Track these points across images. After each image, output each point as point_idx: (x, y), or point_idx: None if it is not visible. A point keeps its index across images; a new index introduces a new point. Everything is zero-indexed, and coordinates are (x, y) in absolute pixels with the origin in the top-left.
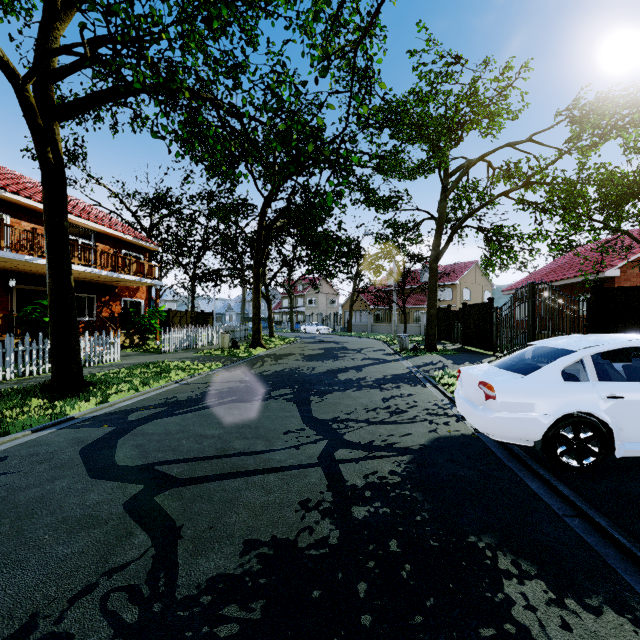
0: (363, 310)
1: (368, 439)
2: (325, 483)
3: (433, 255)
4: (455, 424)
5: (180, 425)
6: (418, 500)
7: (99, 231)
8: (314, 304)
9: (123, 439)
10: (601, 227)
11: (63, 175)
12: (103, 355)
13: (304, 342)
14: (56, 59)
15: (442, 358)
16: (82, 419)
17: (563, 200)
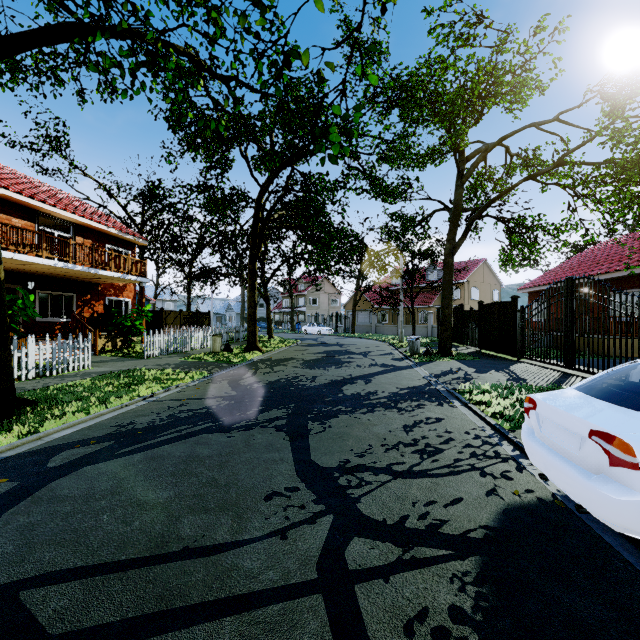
0: (366, 310)
1: (397, 513)
2: None
3: (448, 248)
4: (519, 476)
5: (115, 478)
6: None
7: (79, 223)
8: (315, 304)
9: (12, 511)
10: None
11: None
12: (69, 362)
13: (304, 344)
14: None
15: (461, 365)
16: None
17: (627, 171)
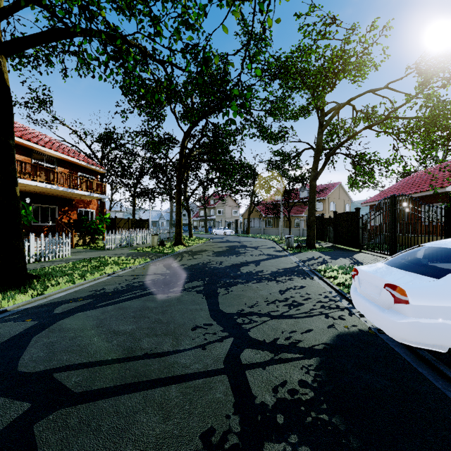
0: (257, 218)
1: (272, 336)
2: (231, 400)
3: (312, 175)
4: (349, 318)
5: (98, 319)
6: (340, 431)
7: (60, 158)
8: (222, 214)
9: (38, 336)
10: None
11: (9, 101)
12: (56, 252)
13: (214, 241)
14: (2, 2)
15: (321, 254)
16: (13, 312)
17: (427, 125)
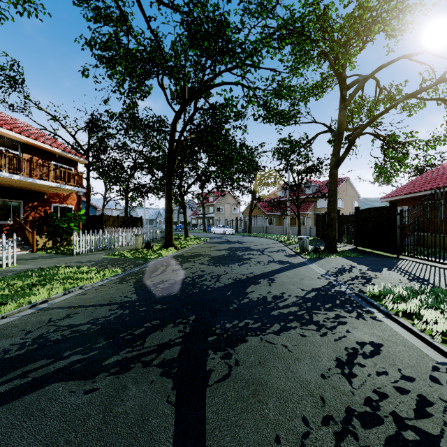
0: (259, 216)
1: None
2: None
3: (333, 161)
4: None
5: None
6: None
7: (25, 142)
8: (221, 211)
9: None
10: None
11: None
12: None
13: (212, 242)
14: None
15: (350, 262)
16: None
17: None
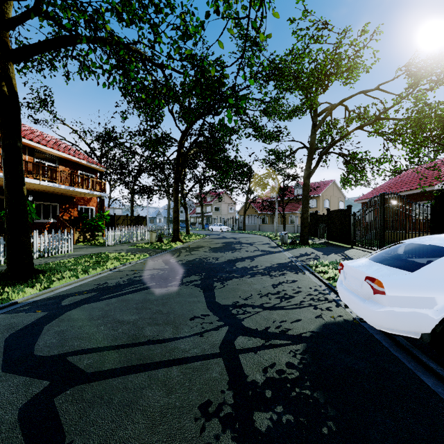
0: (253, 215)
1: (264, 325)
2: (226, 379)
3: (306, 174)
4: (336, 309)
5: (103, 310)
6: (320, 403)
7: (61, 157)
8: (218, 211)
9: (49, 325)
10: (443, 148)
11: (17, 105)
12: (59, 248)
13: (211, 238)
14: (10, 12)
15: (314, 250)
16: (23, 304)
17: (413, 127)
